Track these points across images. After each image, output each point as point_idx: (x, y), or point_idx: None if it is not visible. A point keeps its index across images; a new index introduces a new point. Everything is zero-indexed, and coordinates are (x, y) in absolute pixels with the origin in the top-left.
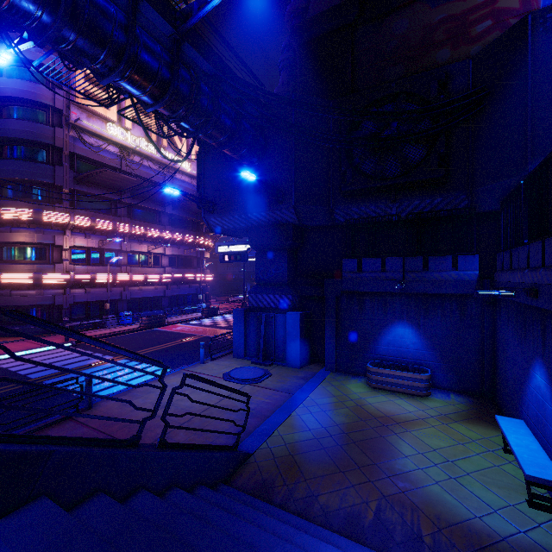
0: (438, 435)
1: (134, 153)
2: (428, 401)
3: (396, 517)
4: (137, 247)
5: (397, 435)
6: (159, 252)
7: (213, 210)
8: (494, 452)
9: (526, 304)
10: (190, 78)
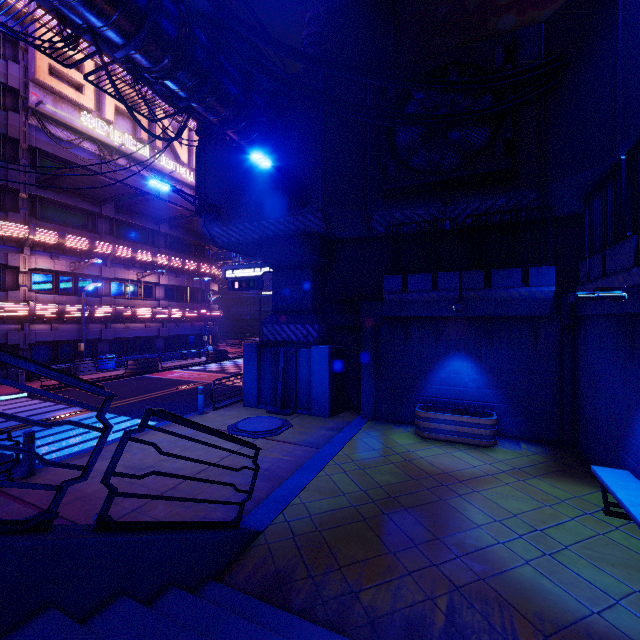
0: (516, 495)
1: (118, 153)
2: (494, 452)
3: (478, 621)
4: (123, 274)
5: (462, 498)
6: (152, 281)
7: (217, 217)
8: (593, 515)
9: (635, 313)
10: (178, 14)
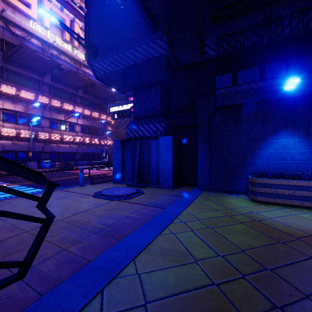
0: None
1: (53, 48)
2: None
3: None
4: (56, 116)
5: None
6: (73, 121)
7: (95, 55)
8: None
9: None
10: None
